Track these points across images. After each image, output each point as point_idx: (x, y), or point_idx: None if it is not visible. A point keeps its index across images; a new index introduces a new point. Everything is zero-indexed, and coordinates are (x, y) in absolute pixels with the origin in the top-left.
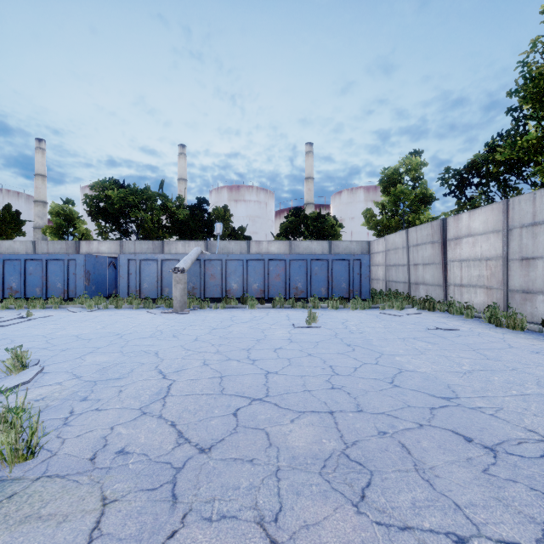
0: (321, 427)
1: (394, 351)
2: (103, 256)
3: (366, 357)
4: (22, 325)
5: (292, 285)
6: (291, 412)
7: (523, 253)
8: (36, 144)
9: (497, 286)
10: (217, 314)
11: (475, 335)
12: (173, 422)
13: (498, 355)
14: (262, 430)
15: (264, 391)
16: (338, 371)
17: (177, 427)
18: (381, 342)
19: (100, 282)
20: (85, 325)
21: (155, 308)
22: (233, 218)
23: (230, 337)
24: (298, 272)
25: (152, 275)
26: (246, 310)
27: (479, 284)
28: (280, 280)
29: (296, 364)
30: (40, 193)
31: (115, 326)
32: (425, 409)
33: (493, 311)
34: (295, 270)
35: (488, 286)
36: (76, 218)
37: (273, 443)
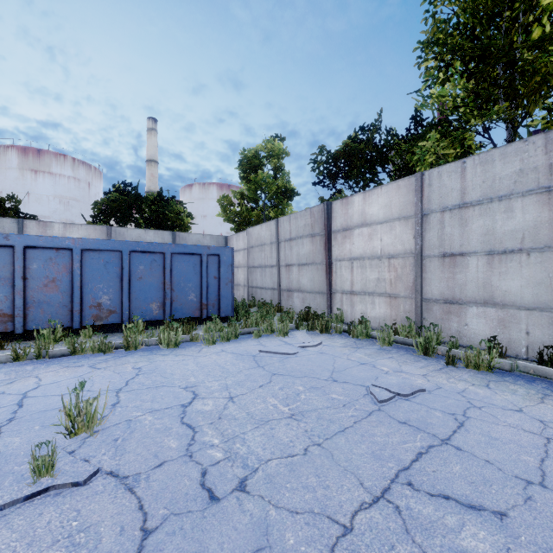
0: None
1: None
2: None
3: None
4: None
5: (89, 299)
6: None
7: (445, 247)
8: None
9: (406, 294)
10: None
11: (473, 407)
12: None
13: None
14: None
15: None
16: None
17: None
18: None
19: None
20: None
21: None
22: (29, 195)
23: None
24: (103, 274)
25: None
26: None
27: (379, 291)
28: (59, 290)
29: None
30: None
31: None
32: None
33: (427, 335)
34: (95, 271)
35: (392, 293)
36: None
37: None
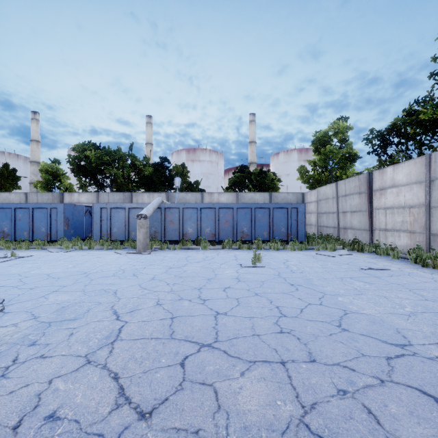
0: (274, 382)
1: (335, 291)
2: (80, 205)
3: (310, 297)
4: (4, 264)
5: (239, 229)
6: (240, 362)
7: None
8: (31, 116)
9: (420, 231)
10: (174, 255)
11: (406, 275)
12: (117, 374)
13: (435, 296)
14: (210, 386)
15: (213, 335)
16: (285, 312)
17: (119, 381)
18: (321, 282)
19: (78, 227)
20: (59, 264)
21: (121, 249)
22: (190, 174)
23: (184, 276)
24: (244, 218)
25: (121, 221)
26: (199, 251)
27: (403, 228)
28: (229, 225)
29: (244, 304)
30: (35, 155)
31: (84, 265)
32: (381, 359)
33: (418, 253)
34: (241, 217)
35: (411, 230)
36: (62, 174)
37: (222, 405)
